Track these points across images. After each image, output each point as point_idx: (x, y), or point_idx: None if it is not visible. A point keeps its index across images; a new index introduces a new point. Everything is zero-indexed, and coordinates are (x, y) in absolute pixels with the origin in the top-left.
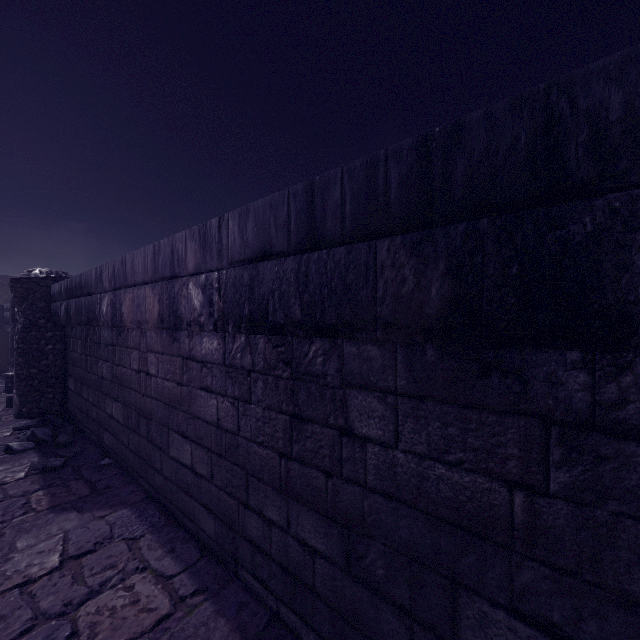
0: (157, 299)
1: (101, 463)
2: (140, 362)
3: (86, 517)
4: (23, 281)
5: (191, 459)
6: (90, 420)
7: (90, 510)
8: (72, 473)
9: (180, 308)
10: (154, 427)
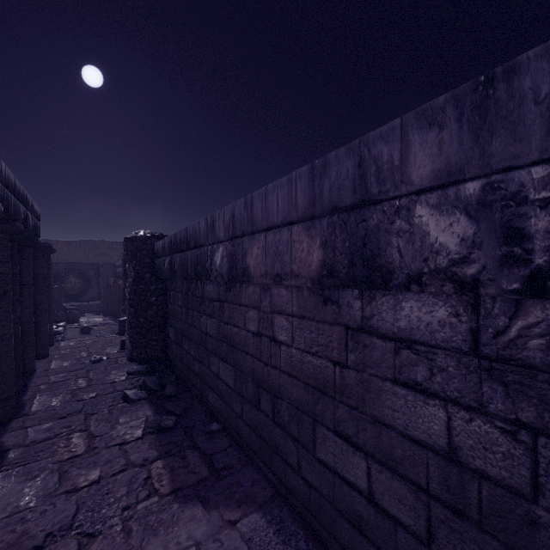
0: (318, 242)
1: (211, 428)
2: (260, 324)
3: (214, 519)
4: (133, 240)
5: (367, 482)
6: (191, 373)
7: (216, 506)
8: (184, 438)
9: (384, 252)
10: (285, 408)
